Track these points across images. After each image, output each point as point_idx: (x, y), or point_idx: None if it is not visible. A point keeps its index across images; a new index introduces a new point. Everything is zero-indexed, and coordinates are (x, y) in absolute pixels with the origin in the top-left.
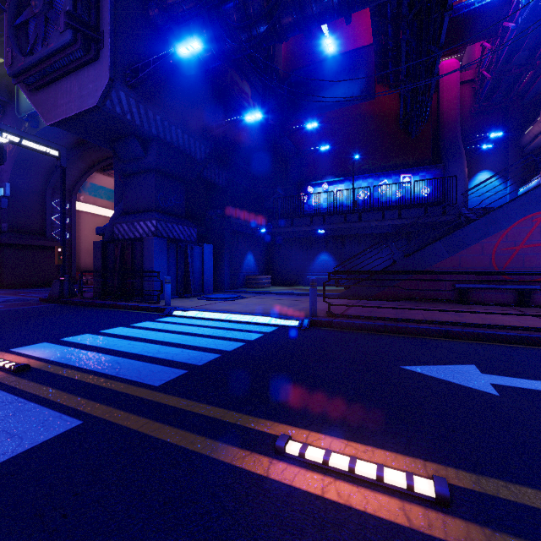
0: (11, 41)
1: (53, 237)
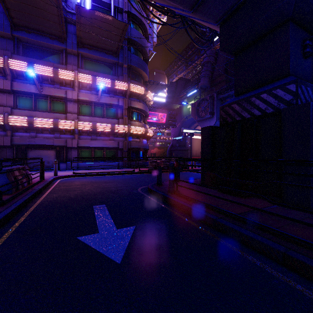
0: (196, 115)
1: (187, 147)
